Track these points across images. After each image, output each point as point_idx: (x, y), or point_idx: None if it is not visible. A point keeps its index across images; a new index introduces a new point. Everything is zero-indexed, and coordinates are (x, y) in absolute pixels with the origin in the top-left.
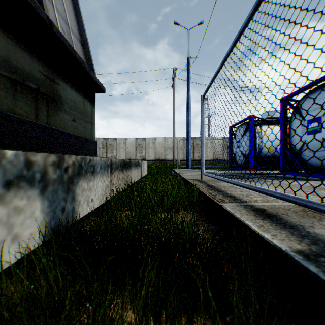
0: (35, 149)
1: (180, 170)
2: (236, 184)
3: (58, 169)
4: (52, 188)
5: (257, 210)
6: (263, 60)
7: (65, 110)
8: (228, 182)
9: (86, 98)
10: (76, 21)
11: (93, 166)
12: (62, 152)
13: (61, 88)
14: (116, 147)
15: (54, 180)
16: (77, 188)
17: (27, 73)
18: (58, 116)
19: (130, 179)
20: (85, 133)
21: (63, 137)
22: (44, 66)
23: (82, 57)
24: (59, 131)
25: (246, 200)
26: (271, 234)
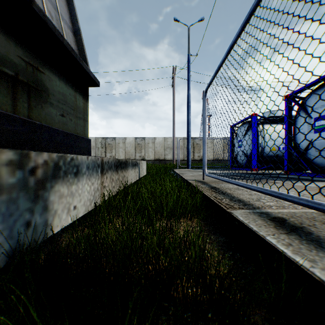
0: (11, 146)
1: (180, 171)
2: (245, 187)
3: (19, 171)
4: (7, 196)
5: (276, 220)
6: (281, 39)
7: (52, 104)
8: (235, 184)
9: (78, 91)
10: (68, 8)
11: (77, 166)
12: (48, 150)
13: (46, 77)
14: (115, 147)
15: (11, 185)
16: (52, 194)
17: (0, 56)
18: (43, 109)
19: (126, 180)
20: (76, 130)
21: (48, 133)
22: (25, 50)
23: (74, 47)
24: (43, 127)
25: (258, 205)
26: (307, 259)
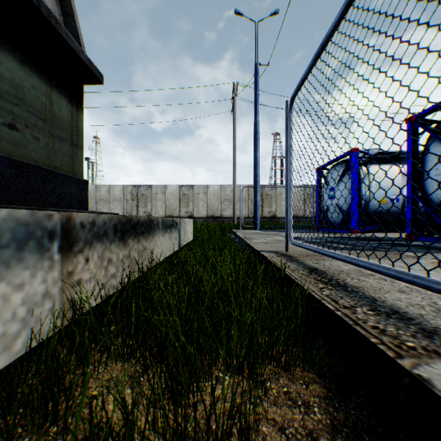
0: None
1: (244, 233)
2: (408, 280)
3: None
4: None
5: None
6: None
7: None
8: (369, 269)
9: (57, 87)
10: None
11: None
12: None
13: None
14: (151, 199)
15: None
16: None
17: None
18: None
19: (150, 255)
20: (52, 160)
21: None
22: None
23: (52, 7)
24: None
25: None
26: None
